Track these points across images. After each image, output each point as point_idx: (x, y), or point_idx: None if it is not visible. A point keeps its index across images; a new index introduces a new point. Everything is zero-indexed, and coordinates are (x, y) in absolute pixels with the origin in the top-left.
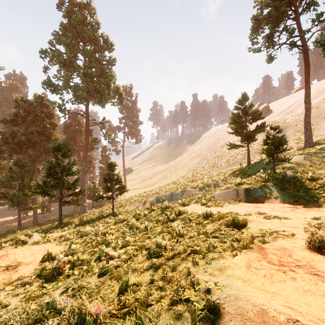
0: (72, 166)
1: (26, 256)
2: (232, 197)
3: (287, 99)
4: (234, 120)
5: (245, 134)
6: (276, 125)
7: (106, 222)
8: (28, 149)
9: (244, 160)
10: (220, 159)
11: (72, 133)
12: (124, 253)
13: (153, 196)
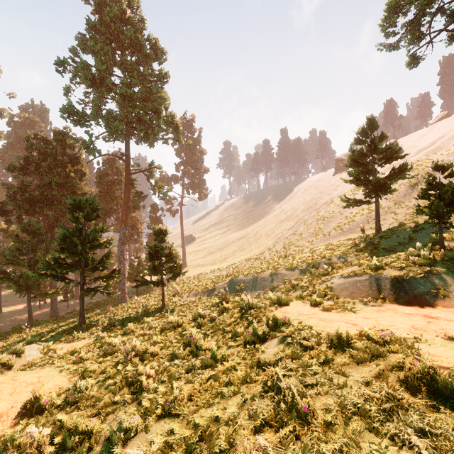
0: (100, 234)
1: (0, 397)
2: (368, 291)
3: (426, 132)
4: (354, 160)
5: (375, 182)
6: (445, 162)
7: (150, 327)
8: (44, 208)
9: (367, 224)
10: (327, 222)
11: (108, 185)
12: (162, 452)
13: (224, 281)
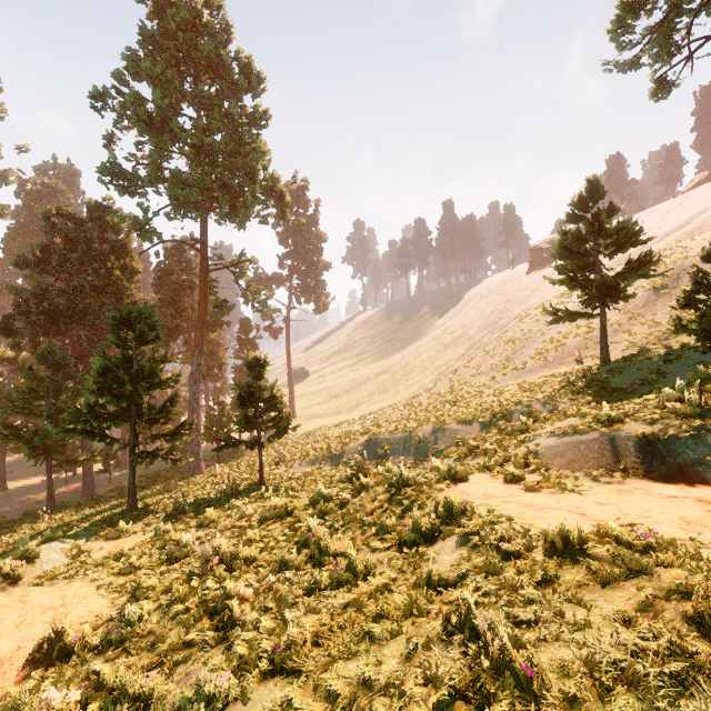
0: (161, 366)
1: (0, 630)
2: (599, 459)
3: (675, 206)
4: (566, 248)
5: (600, 282)
6: None
7: (241, 515)
8: (73, 325)
9: (585, 350)
10: (520, 348)
11: (173, 289)
12: None
13: (358, 441)
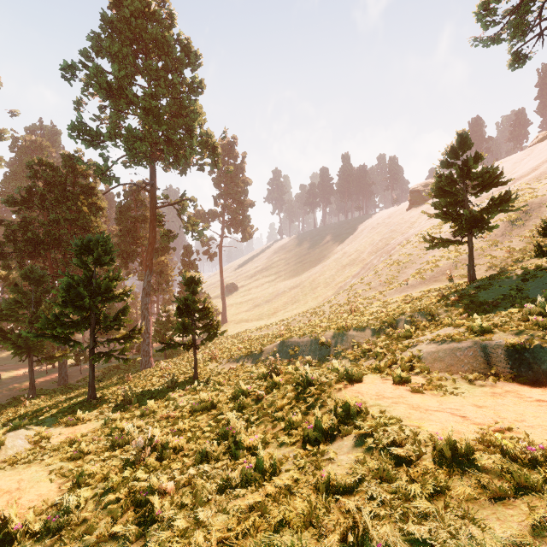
0: (114, 283)
1: None
2: (473, 364)
3: (523, 157)
4: (440, 188)
5: (469, 216)
6: None
7: (176, 406)
8: (51, 250)
9: (455, 270)
10: (403, 268)
11: (131, 222)
12: None
13: (274, 343)
